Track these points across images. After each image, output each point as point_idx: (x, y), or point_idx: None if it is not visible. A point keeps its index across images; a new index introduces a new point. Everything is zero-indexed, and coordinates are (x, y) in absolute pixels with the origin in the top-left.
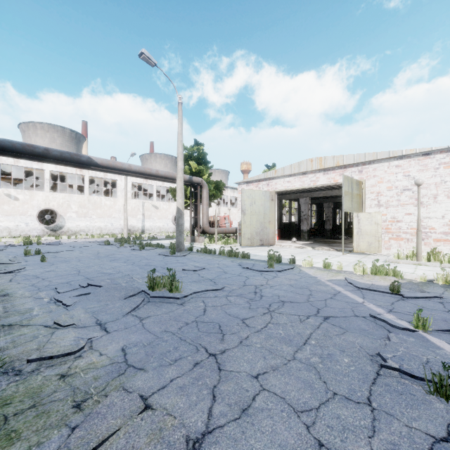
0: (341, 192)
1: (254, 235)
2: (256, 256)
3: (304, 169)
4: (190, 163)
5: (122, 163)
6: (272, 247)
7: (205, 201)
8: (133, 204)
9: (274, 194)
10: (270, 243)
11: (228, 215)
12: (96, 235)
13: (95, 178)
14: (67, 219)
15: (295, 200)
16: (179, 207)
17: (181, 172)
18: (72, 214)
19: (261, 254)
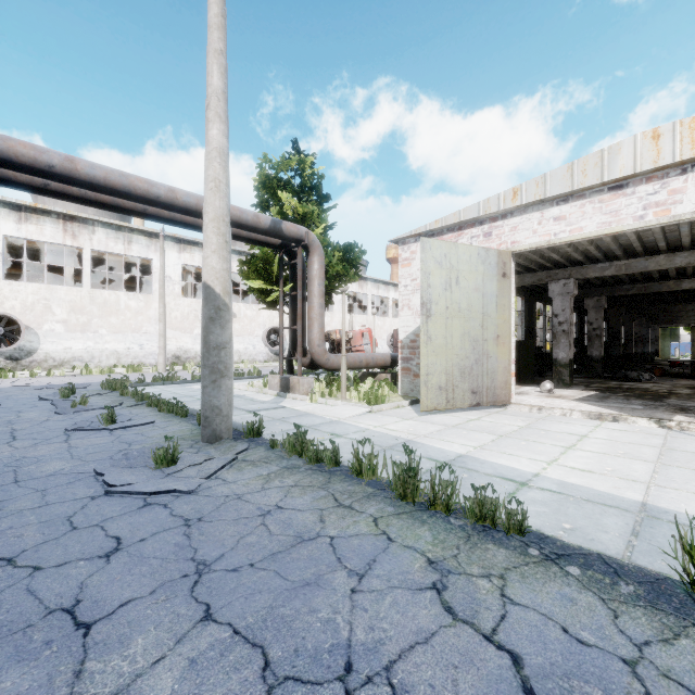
0: (675, 260)
1: (457, 378)
2: (529, 499)
3: (622, 168)
4: (279, 195)
5: (40, 148)
6: (512, 415)
7: (317, 287)
8: (185, 308)
9: (509, 259)
10: (498, 400)
11: (368, 329)
12: (97, 369)
13: (107, 255)
14: (43, 335)
15: (519, 292)
16: (211, 285)
17: (217, 161)
18: (54, 326)
19: (529, 472)
